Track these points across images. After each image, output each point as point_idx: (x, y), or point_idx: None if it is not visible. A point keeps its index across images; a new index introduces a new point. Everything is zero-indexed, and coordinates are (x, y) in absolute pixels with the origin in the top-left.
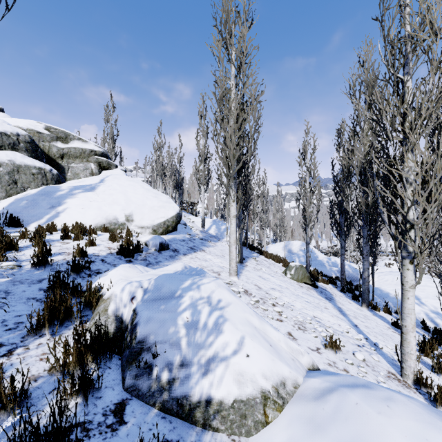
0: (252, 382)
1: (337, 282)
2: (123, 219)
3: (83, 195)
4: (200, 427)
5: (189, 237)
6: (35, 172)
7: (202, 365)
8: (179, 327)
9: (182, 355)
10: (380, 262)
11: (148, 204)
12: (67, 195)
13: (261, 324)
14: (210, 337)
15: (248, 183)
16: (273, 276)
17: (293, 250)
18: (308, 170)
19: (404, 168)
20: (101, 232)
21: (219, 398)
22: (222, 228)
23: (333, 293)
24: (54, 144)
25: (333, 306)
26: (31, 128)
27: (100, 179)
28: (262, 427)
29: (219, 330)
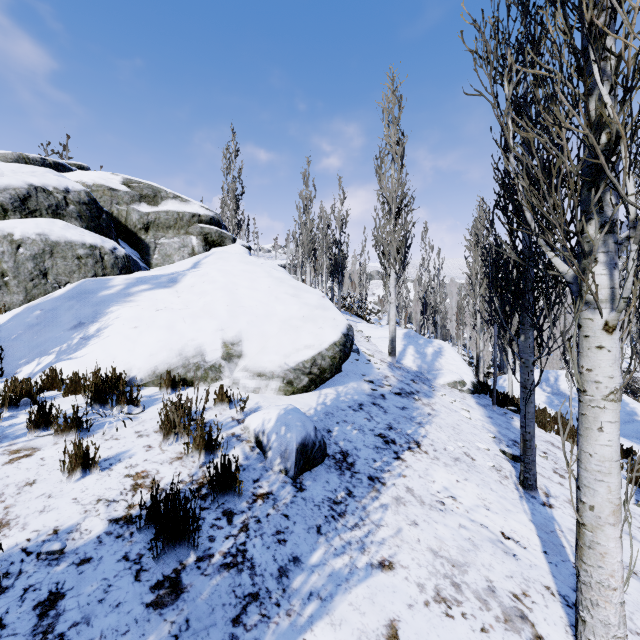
0: None
1: None
2: (216, 356)
3: (148, 297)
4: None
5: (370, 389)
6: (83, 253)
7: None
8: None
9: None
10: None
11: (277, 312)
12: (115, 298)
13: None
14: None
15: None
16: None
17: (563, 390)
18: None
19: None
20: (160, 391)
21: None
22: (429, 352)
23: None
24: (134, 207)
25: None
26: (100, 183)
27: (193, 261)
28: None
29: None
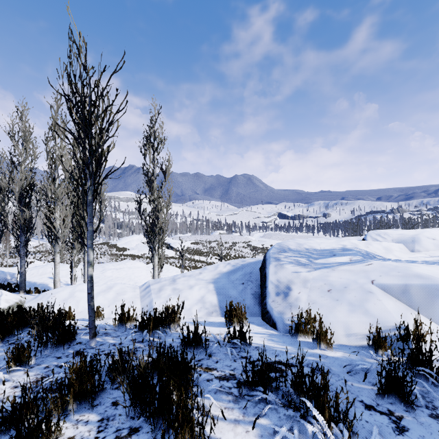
0: (12, 301)
1: None
2: None
3: None
4: None
5: None
6: None
7: None
8: None
9: None
10: None
11: None
12: None
13: None
14: None
15: None
16: None
17: None
18: None
19: (56, 212)
20: None
21: (2, 308)
22: None
23: None
24: None
25: None
26: None
27: None
28: None
29: None
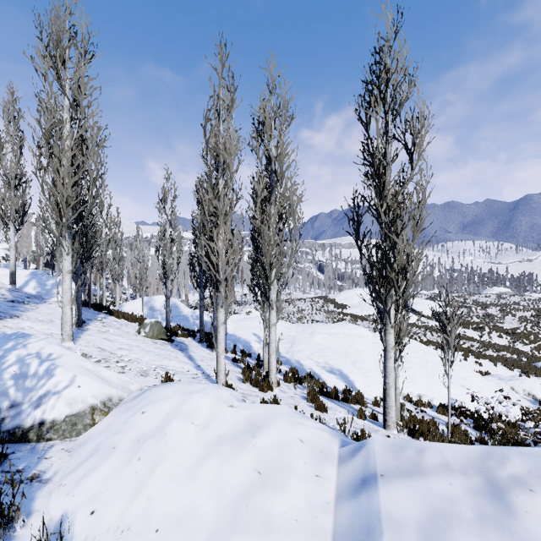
0: (83, 402)
1: (198, 335)
2: None
3: None
4: (34, 442)
5: None
6: None
7: (34, 402)
8: (5, 380)
9: (12, 400)
10: (244, 310)
11: None
12: None
13: (95, 367)
14: (42, 380)
15: (91, 230)
16: (123, 337)
17: (156, 306)
18: (168, 219)
19: (218, 240)
20: None
21: (52, 418)
22: (49, 283)
23: (190, 345)
24: None
25: (184, 355)
26: None
27: None
28: (91, 427)
29: (51, 374)
